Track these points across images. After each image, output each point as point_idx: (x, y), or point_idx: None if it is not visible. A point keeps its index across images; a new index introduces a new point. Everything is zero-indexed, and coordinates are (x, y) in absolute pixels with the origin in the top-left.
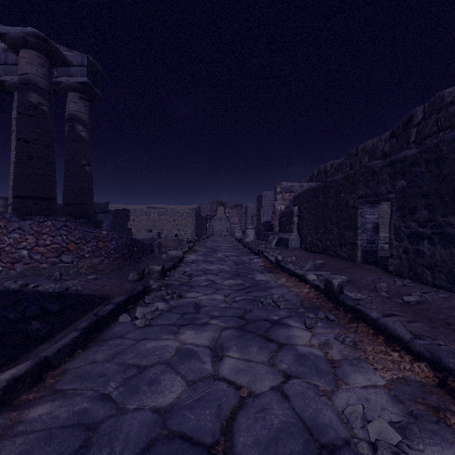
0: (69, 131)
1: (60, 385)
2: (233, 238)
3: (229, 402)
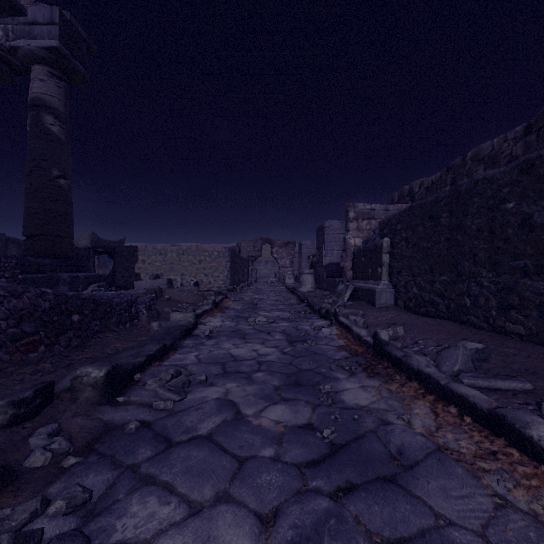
0: (32, 125)
1: None
2: (283, 286)
3: None
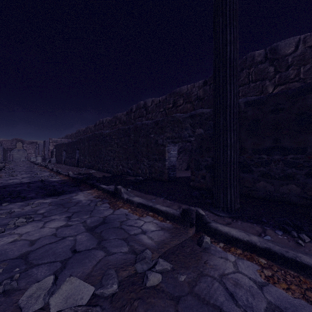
0: None
1: (2, 172)
2: (29, 162)
3: (24, 171)
